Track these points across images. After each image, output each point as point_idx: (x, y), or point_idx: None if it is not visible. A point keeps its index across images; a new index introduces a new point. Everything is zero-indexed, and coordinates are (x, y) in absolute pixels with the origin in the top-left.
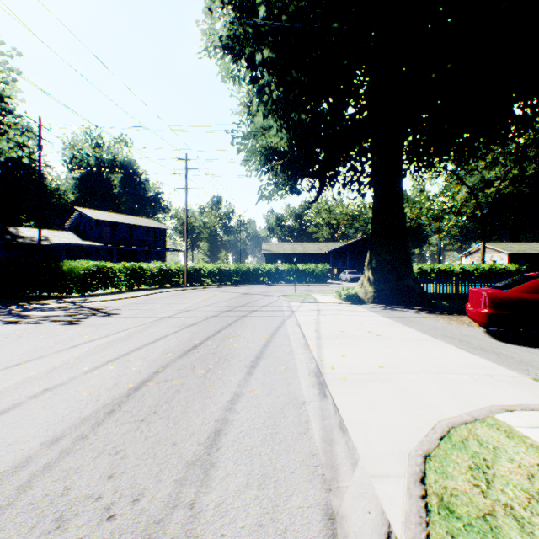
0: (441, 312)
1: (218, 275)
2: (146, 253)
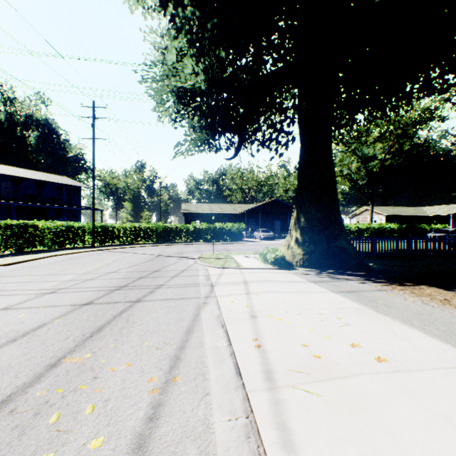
0: (387, 279)
1: (133, 234)
2: (57, 211)
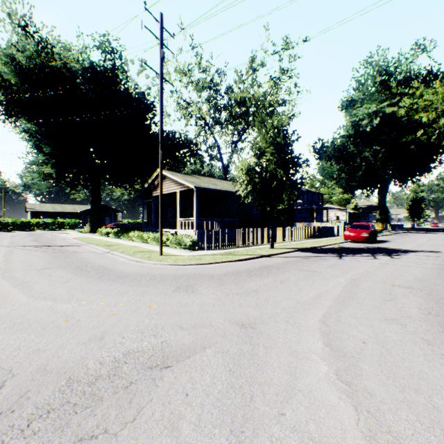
0: None
1: None
2: None
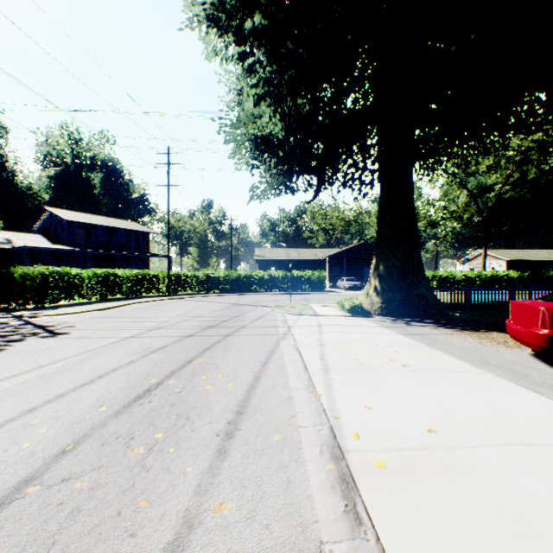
0: (463, 326)
1: (206, 283)
2: (126, 259)
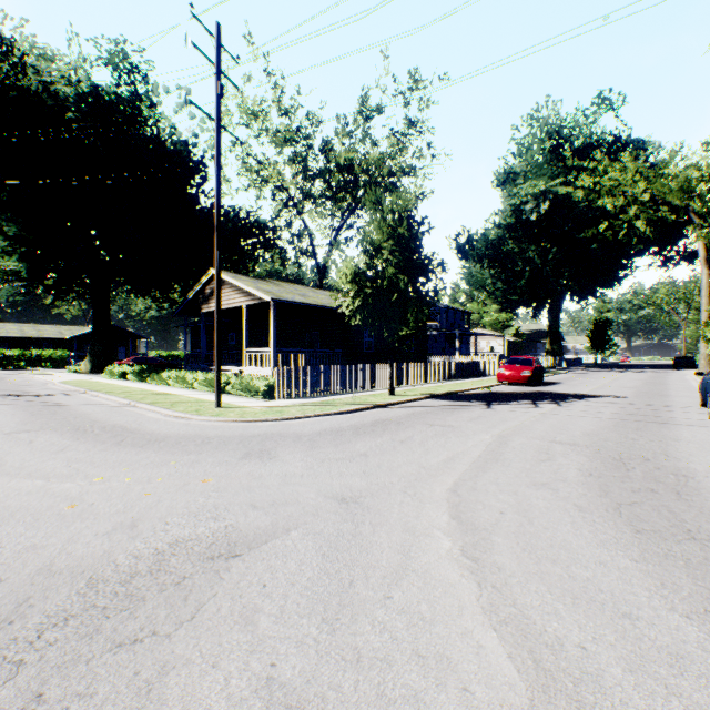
0: None
1: None
2: None
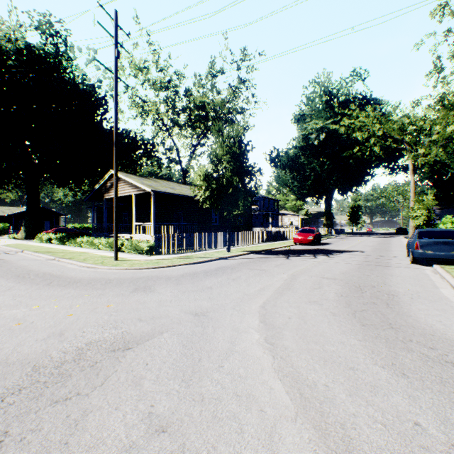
0: None
1: None
2: None
